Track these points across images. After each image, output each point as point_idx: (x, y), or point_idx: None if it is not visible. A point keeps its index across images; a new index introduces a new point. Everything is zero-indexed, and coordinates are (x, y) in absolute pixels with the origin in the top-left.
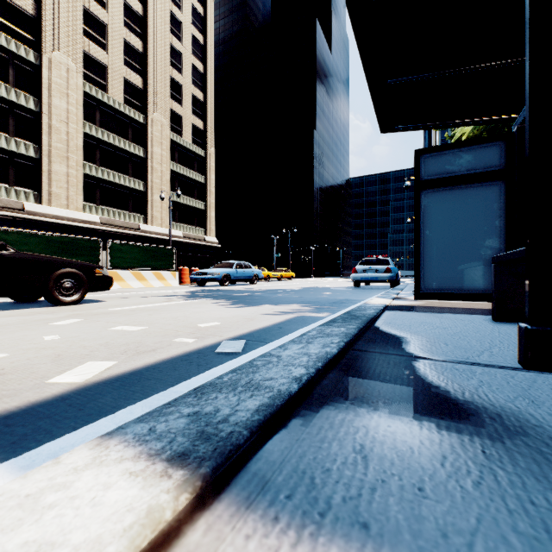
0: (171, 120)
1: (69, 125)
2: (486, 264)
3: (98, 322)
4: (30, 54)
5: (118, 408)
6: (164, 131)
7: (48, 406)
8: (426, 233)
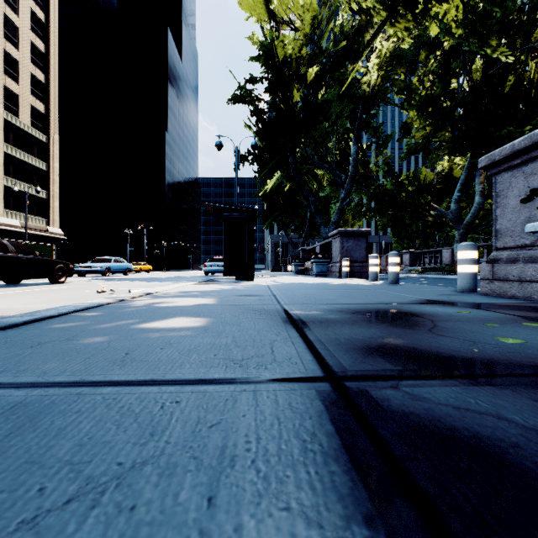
0: (4, 97)
1: None
2: None
3: (116, 285)
4: None
5: None
6: None
7: None
8: None
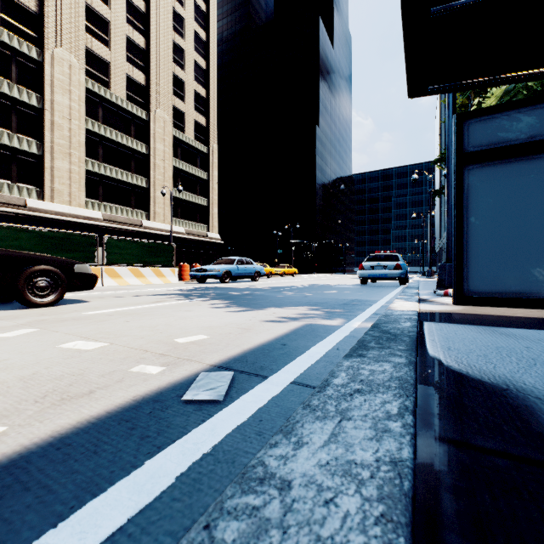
0: (173, 116)
1: (71, 121)
2: None
3: (55, 333)
4: (33, 51)
5: None
6: (166, 127)
7: None
8: (471, 220)
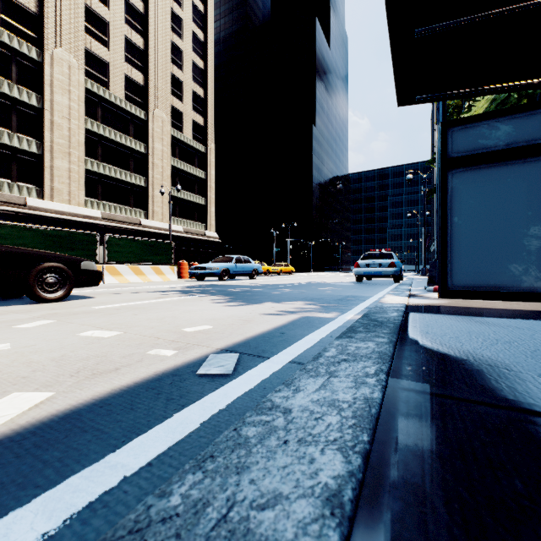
0: (171, 116)
1: (71, 121)
2: (531, 256)
3: (71, 324)
4: (33, 51)
5: None
6: (165, 127)
7: None
8: (454, 220)
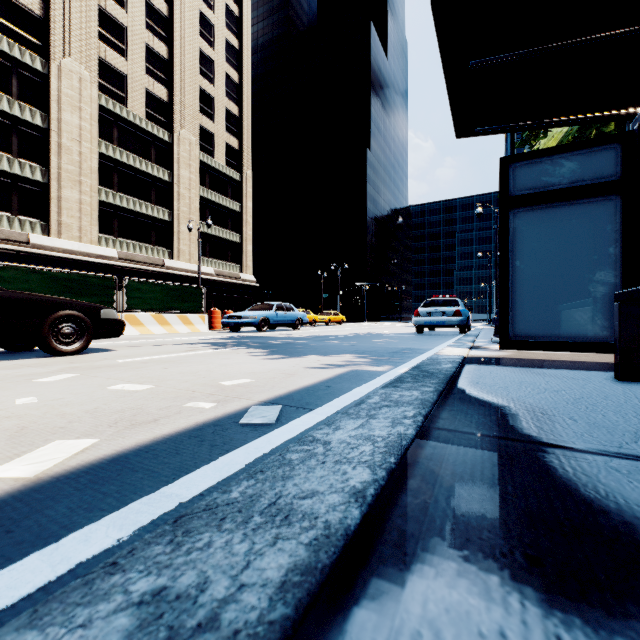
0: (201, 138)
1: (82, 144)
2: (597, 304)
3: (96, 378)
4: (37, 61)
5: (70, 529)
6: (192, 151)
7: None
8: (516, 264)
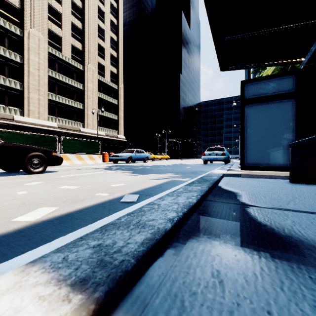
0: (98, 68)
1: (39, 71)
2: (284, 149)
3: (52, 183)
4: (17, 30)
5: (54, 238)
6: (94, 74)
7: (9, 237)
8: (248, 130)
